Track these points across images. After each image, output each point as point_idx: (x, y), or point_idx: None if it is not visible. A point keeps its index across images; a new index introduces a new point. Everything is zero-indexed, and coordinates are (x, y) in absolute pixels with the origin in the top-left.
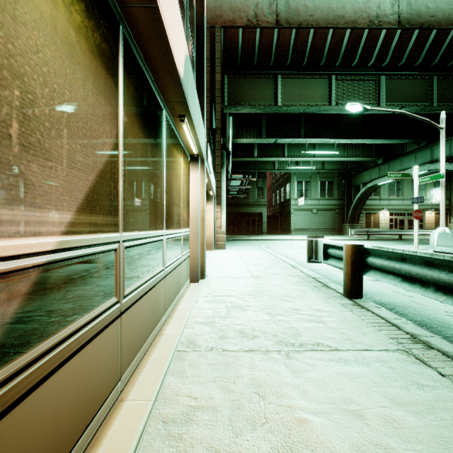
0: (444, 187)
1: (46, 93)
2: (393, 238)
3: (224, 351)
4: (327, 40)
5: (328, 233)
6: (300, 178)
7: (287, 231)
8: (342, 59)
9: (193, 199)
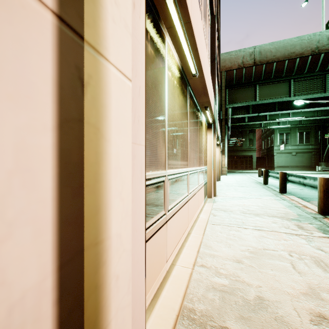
0: None
1: None
2: None
3: (227, 186)
4: (285, 65)
5: (305, 169)
6: (281, 131)
7: (271, 167)
8: (296, 72)
9: (217, 156)
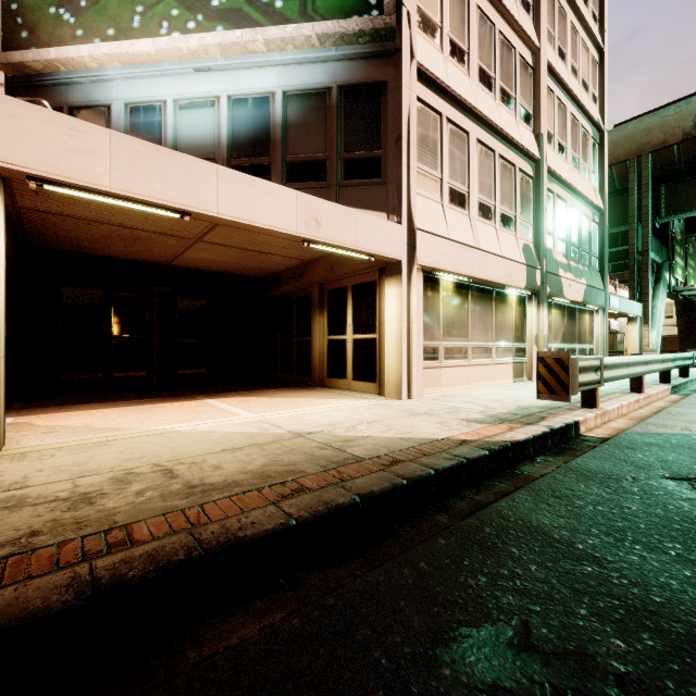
0: None
1: (558, 327)
2: None
3: None
4: None
5: None
6: None
7: None
8: None
9: (596, 330)
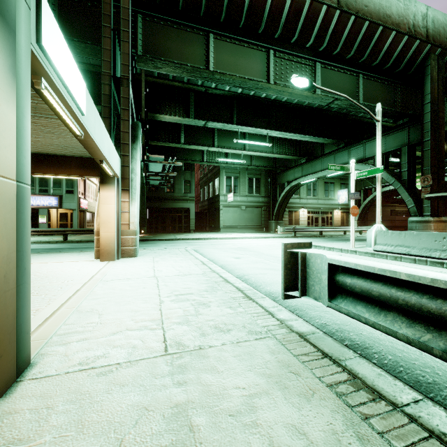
0: (380, 182)
1: None
2: (315, 235)
3: None
4: None
5: (255, 230)
6: (229, 173)
7: (215, 228)
8: (283, 31)
9: None
